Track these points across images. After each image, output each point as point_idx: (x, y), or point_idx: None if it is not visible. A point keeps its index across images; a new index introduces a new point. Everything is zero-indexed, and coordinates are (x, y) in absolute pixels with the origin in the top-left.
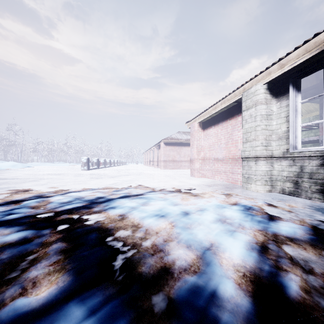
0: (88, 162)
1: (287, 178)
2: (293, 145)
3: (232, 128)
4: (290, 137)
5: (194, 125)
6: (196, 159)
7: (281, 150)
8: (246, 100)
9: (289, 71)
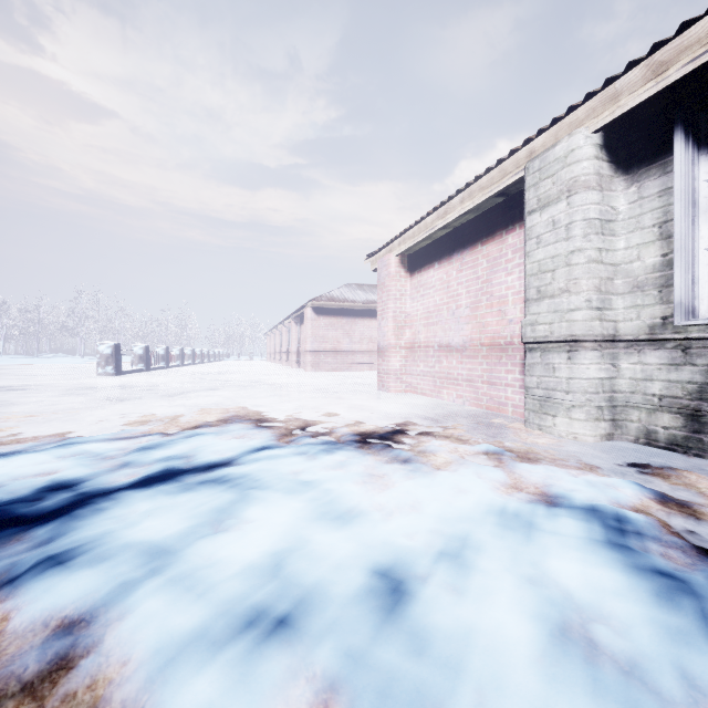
0: (117, 355)
1: (663, 402)
2: (685, 305)
3: (489, 265)
4: (679, 283)
5: (388, 262)
6: (394, 346)
7: (645, 319)
8: (540, 183)
9: (676, 89)
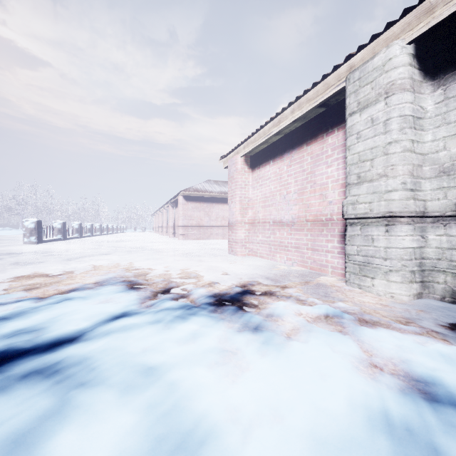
0: (38, 229)
1: None
2: None
3: (312, 160)
4: None
5: (236, 161)
6: (240, 222)
7: (451, 198)
8: (360, 89)
9: None
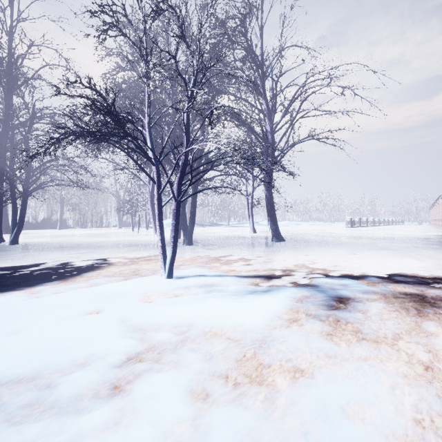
0: (351, 221)
1: None
2: None
3: None
4: None
5: None
6: None
7: None
8: None
9: None
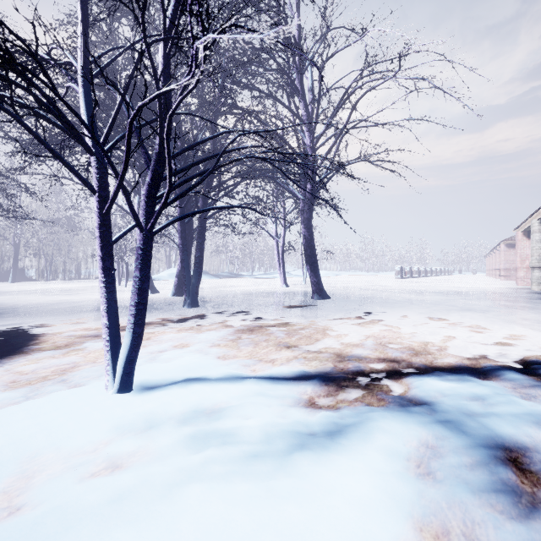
0: (401, 271)
1: None
2: None
3: None
4: None
5: (517, 235)
6: (519, 267)
7: None
8: (531, 228)
9: None
